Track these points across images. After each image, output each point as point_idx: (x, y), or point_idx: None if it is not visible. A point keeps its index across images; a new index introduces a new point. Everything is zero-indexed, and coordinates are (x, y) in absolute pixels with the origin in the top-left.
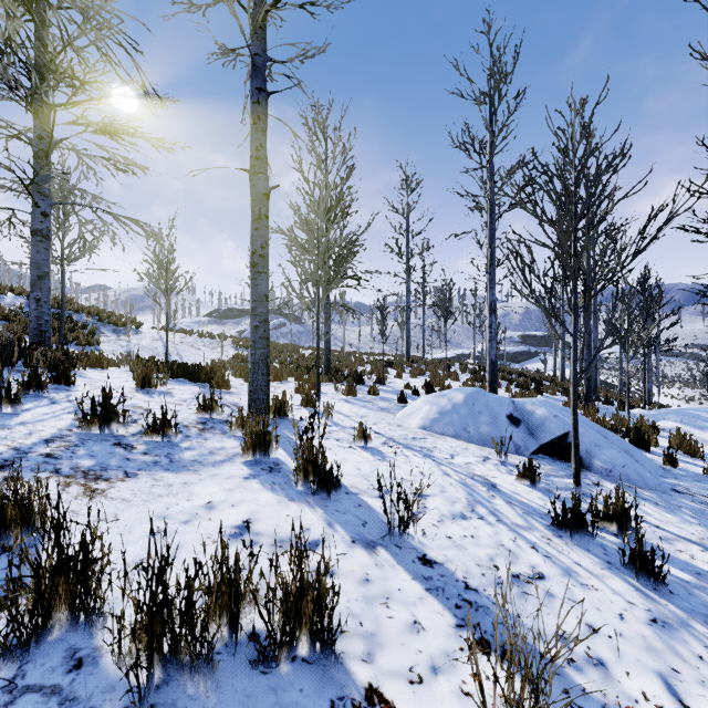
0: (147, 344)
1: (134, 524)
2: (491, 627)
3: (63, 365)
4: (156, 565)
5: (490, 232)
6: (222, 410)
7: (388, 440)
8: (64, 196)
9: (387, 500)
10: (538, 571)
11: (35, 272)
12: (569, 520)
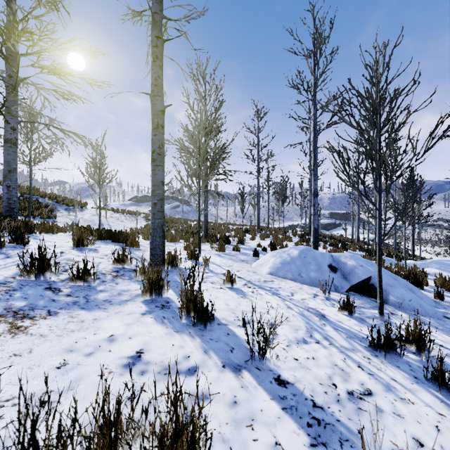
0: (88, 218)
1: (44, 358)
2: (339, 445)
3: (20, 230)
4: (55, 399)
5: (314, 143)
6: (131, 262)
7: (247, 283)
8: (29, 118)
9: (248, 329)
10: (366, 388)
11: (7, 168)
12: (382, 343)
